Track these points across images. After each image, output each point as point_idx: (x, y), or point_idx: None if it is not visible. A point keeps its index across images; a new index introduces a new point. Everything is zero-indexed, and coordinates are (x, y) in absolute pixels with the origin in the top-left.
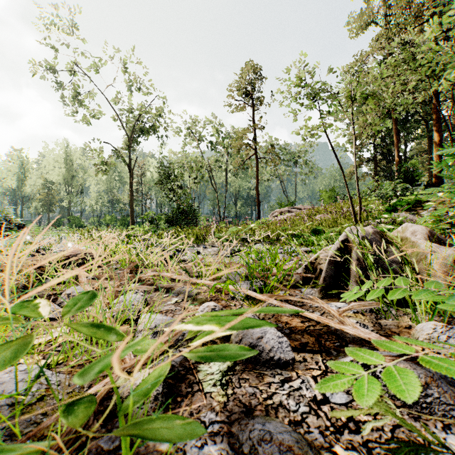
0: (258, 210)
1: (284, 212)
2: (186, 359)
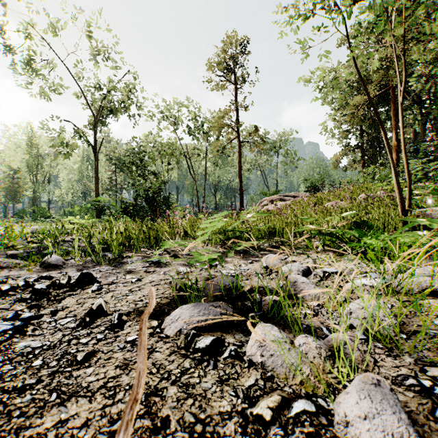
0: (241, 200)
1: (275, 201)
2: None
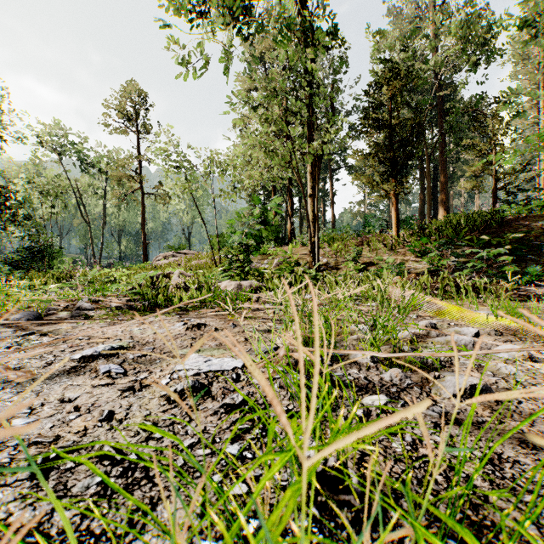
0: (145, 253)
1: (168, 257)
2: (54, 312)
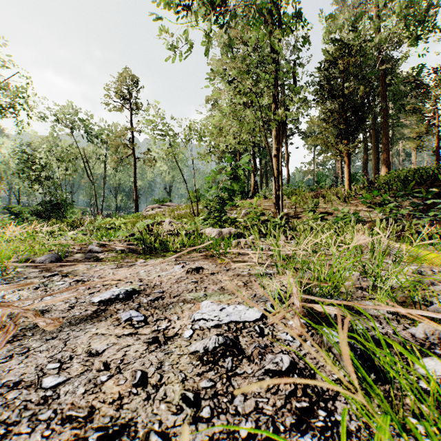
0: (136, 205)
1: (155, 208)
2: (71, 254)
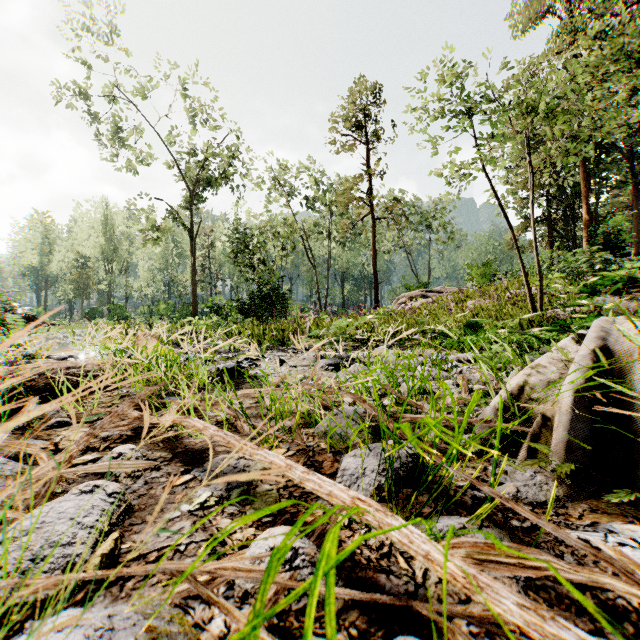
0: (375, 295)
1: (415, 298)
2: None
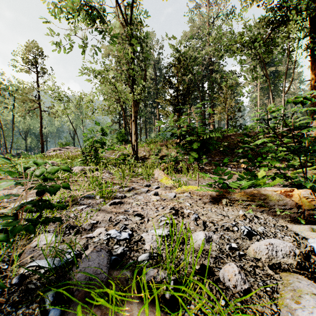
0: (42, 147)
1: (56, 150)
2: None
